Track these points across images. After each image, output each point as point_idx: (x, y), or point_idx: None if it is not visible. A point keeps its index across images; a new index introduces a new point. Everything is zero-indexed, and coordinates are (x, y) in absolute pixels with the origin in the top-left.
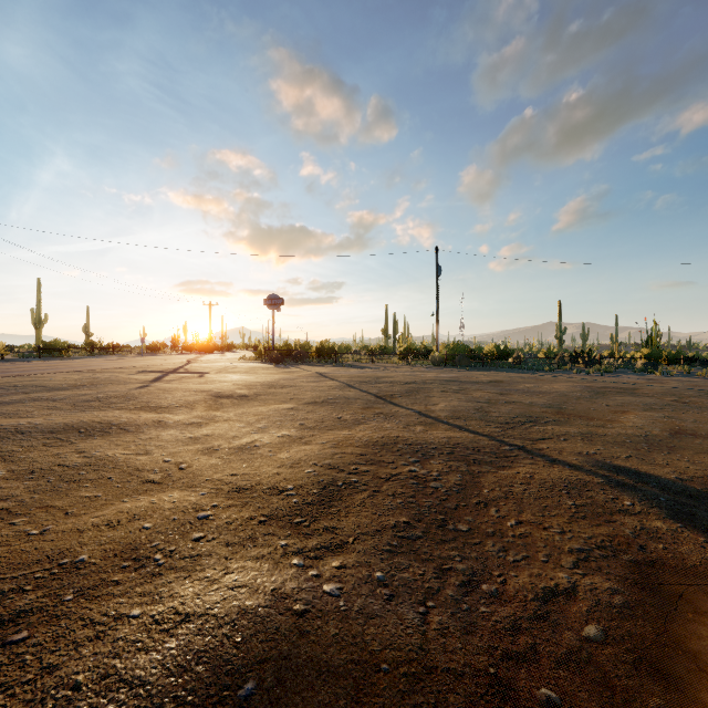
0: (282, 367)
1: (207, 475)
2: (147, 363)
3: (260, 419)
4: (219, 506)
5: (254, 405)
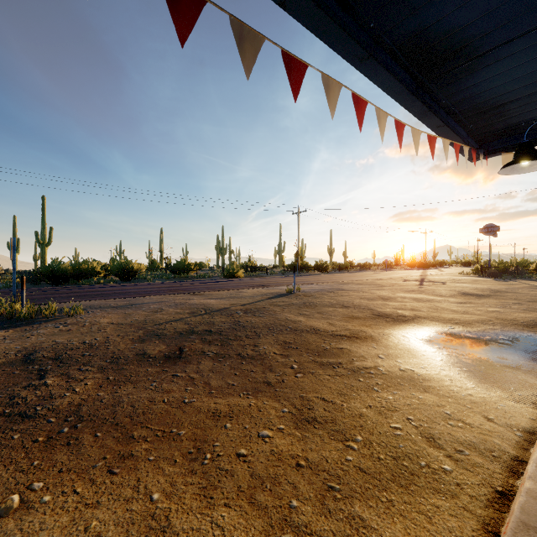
0: (501, 281)
1: (483, 315)
2: (400, 275)
3: (497, 305)
4: (494, 320)
5: (490, 299)
